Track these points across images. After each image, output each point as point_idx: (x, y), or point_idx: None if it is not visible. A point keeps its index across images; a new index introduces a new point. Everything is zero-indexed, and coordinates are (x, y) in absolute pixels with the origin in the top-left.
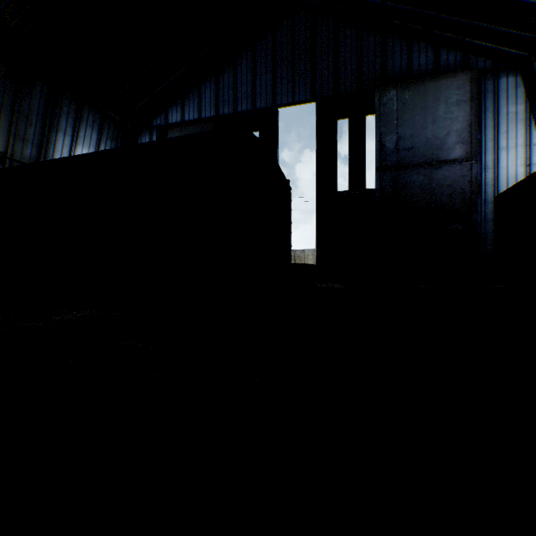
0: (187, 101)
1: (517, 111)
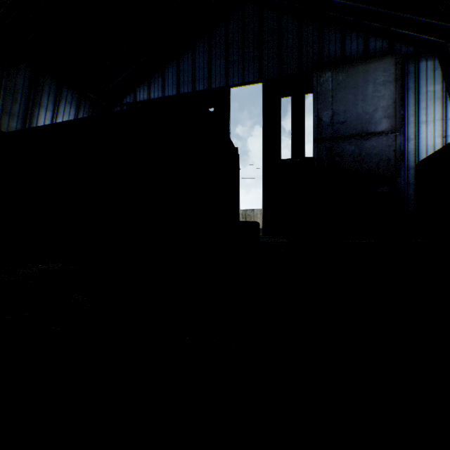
0: (152, 82)
1: (435, 90)
